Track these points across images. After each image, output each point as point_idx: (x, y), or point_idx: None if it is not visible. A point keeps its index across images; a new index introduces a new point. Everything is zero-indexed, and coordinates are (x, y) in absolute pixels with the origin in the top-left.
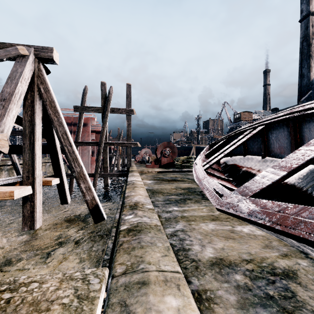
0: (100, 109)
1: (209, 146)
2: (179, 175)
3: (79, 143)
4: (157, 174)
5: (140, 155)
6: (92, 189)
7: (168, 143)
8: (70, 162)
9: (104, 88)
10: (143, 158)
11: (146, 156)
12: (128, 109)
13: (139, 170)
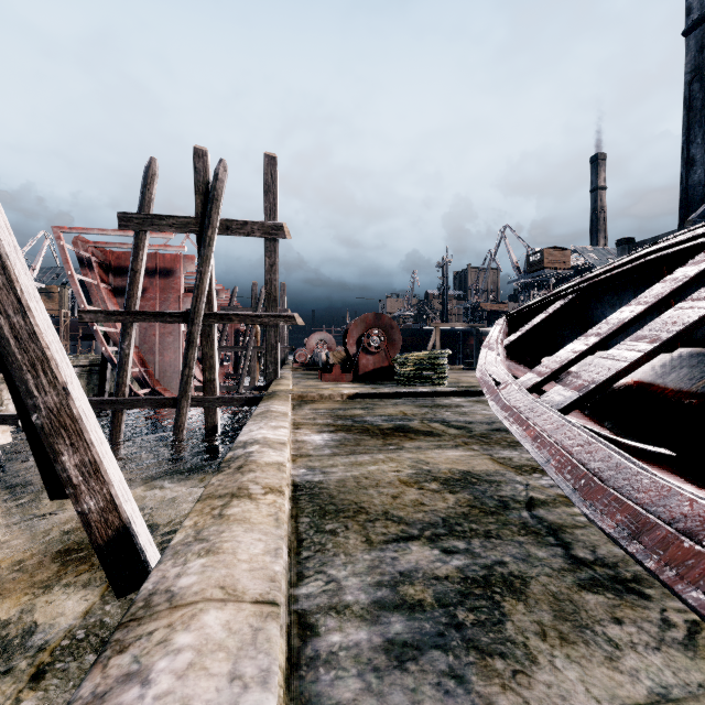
0: (192, 223)
1: (506, 321)
2: (413, 410)
3: (135, 317)
4: (347, 406)
5: (306, 349)
6: (110, 471)
7: (376, 317)
8: (21, 372)
9: (202, 164)
10: (313, 355)
11: (323, 350)
12: (269, 223)
13: (295, 391)
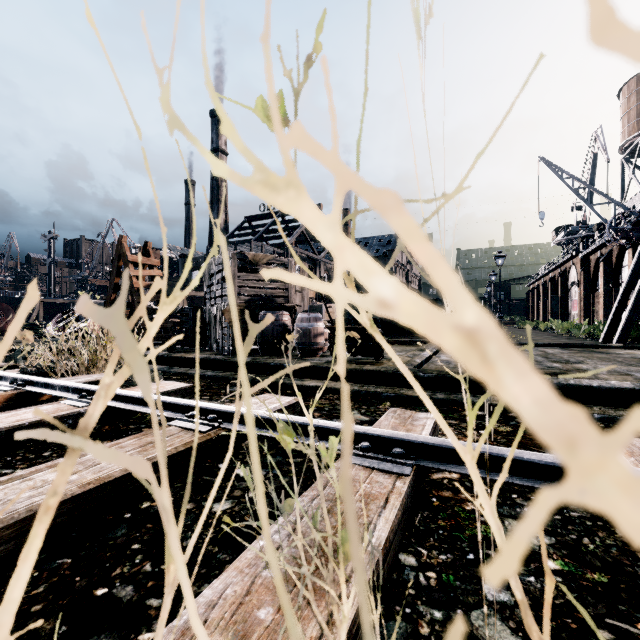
0: None
1: (61, 315)
2: None
3: None
4: None
5: None
6: None
7: None
8: None
9: None
10: None
11: None
12: None
13: None
